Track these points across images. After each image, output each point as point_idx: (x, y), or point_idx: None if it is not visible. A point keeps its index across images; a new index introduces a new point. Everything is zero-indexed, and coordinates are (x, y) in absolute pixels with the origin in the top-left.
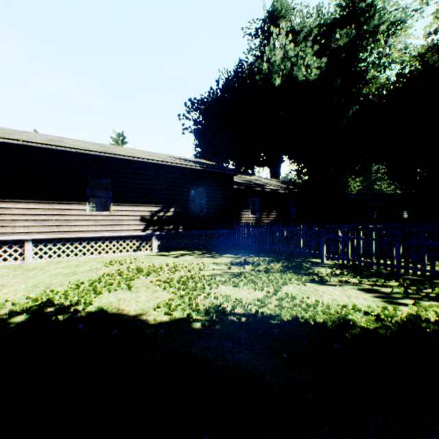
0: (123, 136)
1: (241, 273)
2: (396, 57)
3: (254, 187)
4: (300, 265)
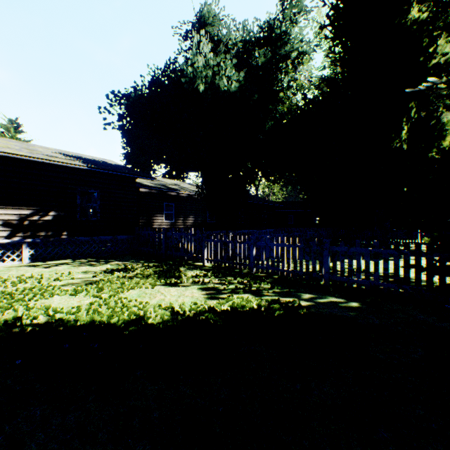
0: (17, 123)
1: (102, 280)
2: (301, 83)
3: (168, 192)
4: (175, 269)
